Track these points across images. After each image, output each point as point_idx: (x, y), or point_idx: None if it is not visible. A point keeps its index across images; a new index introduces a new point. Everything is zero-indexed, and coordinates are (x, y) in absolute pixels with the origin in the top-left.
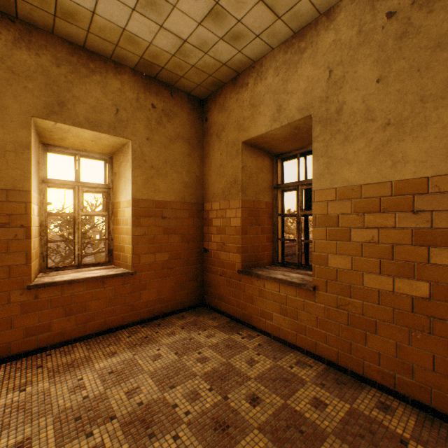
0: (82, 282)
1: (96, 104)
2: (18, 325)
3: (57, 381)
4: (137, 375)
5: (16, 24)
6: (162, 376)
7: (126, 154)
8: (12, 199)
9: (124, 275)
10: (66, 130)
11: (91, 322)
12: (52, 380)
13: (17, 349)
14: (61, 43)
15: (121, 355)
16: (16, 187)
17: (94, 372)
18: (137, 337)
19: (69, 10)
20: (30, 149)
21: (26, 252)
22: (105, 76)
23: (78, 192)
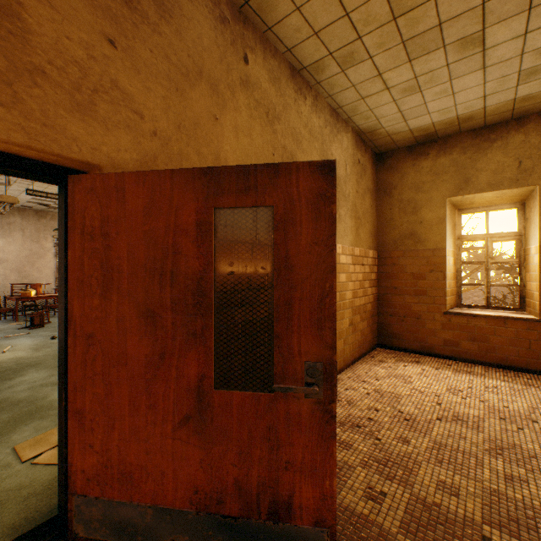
0: (483, 318)
1: (496, 167)
2: (438, 335)
3: (455, 374)
4: (515, 397)
5: (437, 143)
6: (539, 408)
7: (533, 199)
8: (435, 254)
9: (527, 320)
10: (471, 197)
11: (491, 353)
12: (453, 373)
13: (438, 351)
14: (466, 135)
15: (510, 384)
16: (437, 247)
17: (482, 381)
18: (536, 382)
19: (466, 117)
20: (445, 220)
21: (443, 289)
22: (505, 138)
23: (486, 243)
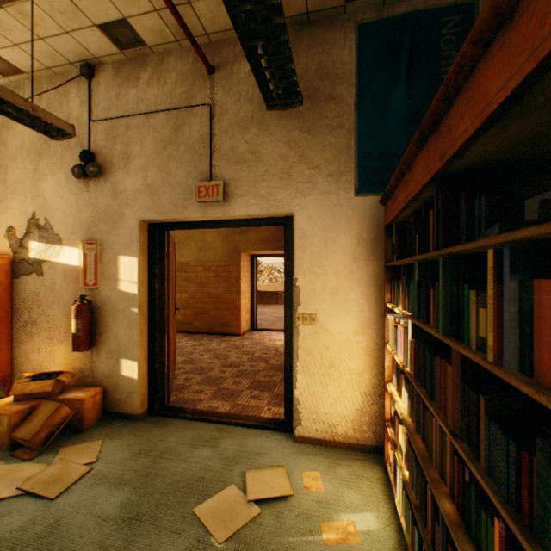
0: None
1: None
2: None
3: None
4: None
5: None
6: None
7: None
8: None
9: None
10: None
11: None
12: None
13: None
14: None
15: None
16: None
17: None
18: None
19: None
20: None
21: None
22: None
23: None
